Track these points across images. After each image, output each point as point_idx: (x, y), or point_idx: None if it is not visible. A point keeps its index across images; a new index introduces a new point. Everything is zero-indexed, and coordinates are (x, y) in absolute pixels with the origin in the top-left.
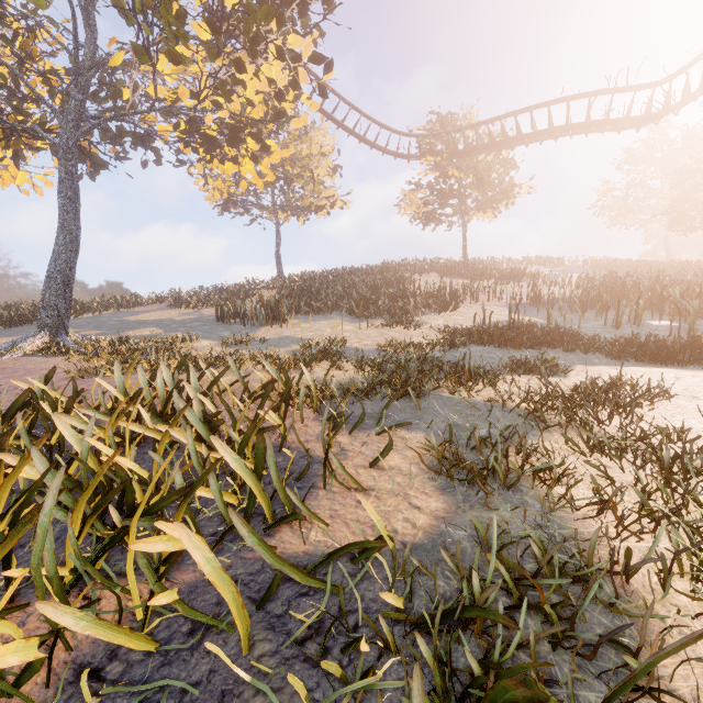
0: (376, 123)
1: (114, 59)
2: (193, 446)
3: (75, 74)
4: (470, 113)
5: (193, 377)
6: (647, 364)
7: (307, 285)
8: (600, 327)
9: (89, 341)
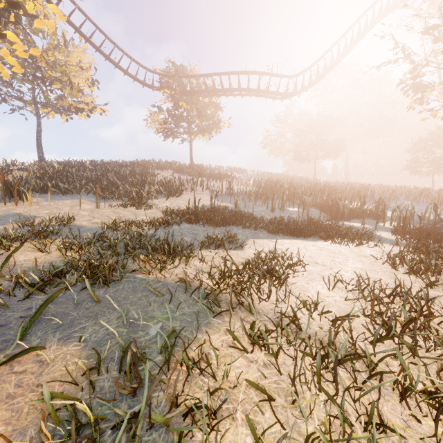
0: (127, 56)
1: None
2: None
3: None
4: (194, 69)
5: None
6: (289, 237)
7: (65, 170)
8: (264, 211)
9: None
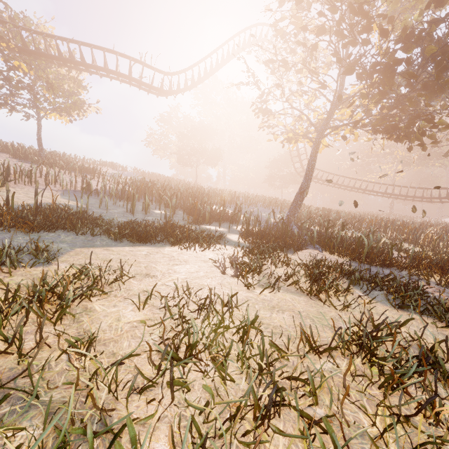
0: None
1: None
2: None
3: None
4: (44, 26)
5: None
6: (135, 243)
7: None
8: (123, 213)
9: None
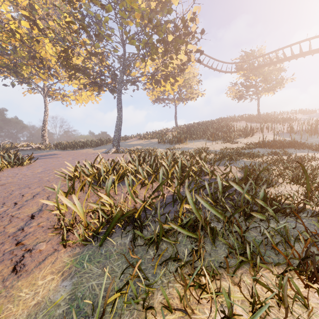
0: (216, 60)
1: (137, 64)
2: (187, 162)
3: (122, 68)
4: (261, 49)
5: (177, 152)
6: None
7: (187, 129)
8: (317, 141)
9: (125, 149)
